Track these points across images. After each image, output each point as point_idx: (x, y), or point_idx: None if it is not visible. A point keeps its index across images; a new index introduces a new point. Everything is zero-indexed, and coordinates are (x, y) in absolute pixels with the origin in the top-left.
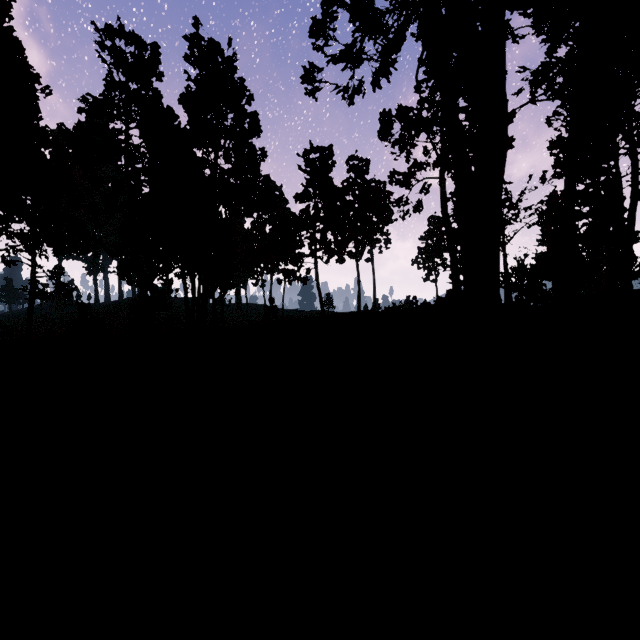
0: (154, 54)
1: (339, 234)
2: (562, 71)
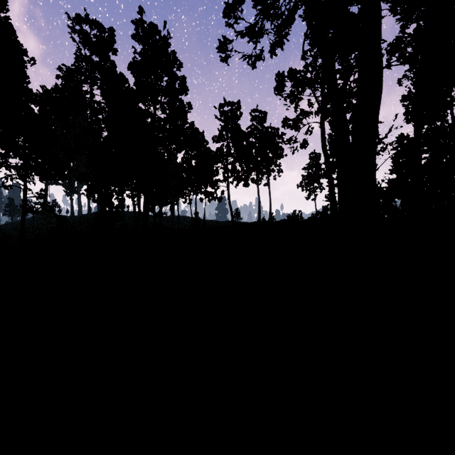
0: (111, 35)
1: (245, 165)
2: (411, 43)
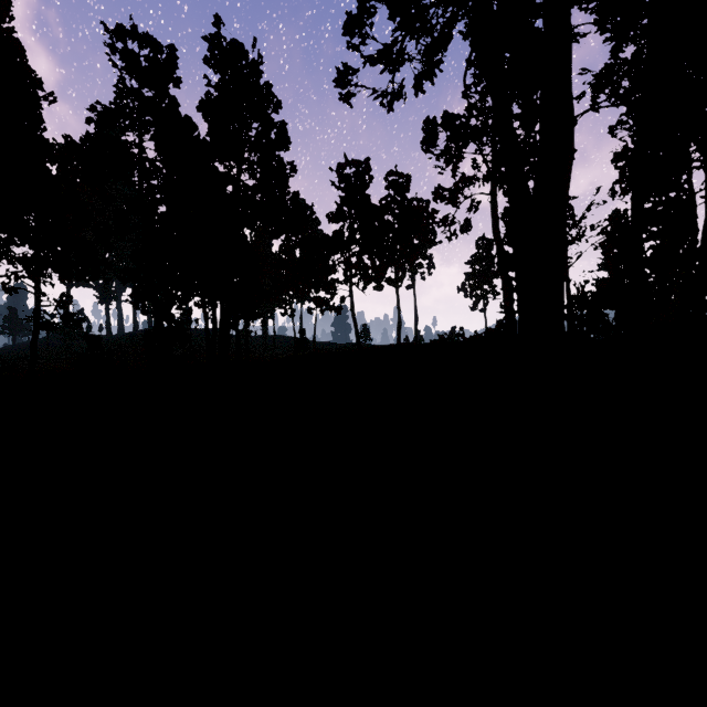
0: (171, 58)
1: (377, 258)
2: (628, 74)
